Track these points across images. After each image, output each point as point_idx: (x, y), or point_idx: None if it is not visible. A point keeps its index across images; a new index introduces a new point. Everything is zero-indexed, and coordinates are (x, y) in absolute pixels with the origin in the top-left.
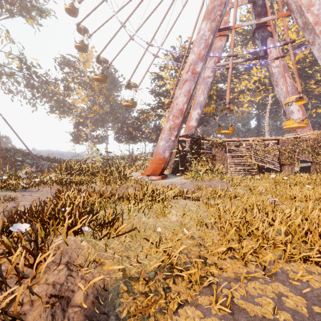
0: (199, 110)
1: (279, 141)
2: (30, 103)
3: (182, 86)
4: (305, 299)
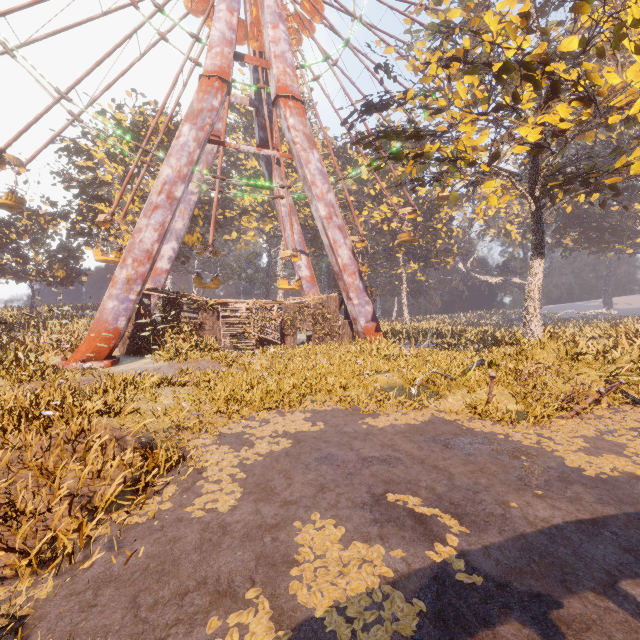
0: (175, 243)
1: (282, 306)
2: None
3: (151, 213)
4: (260, 423)
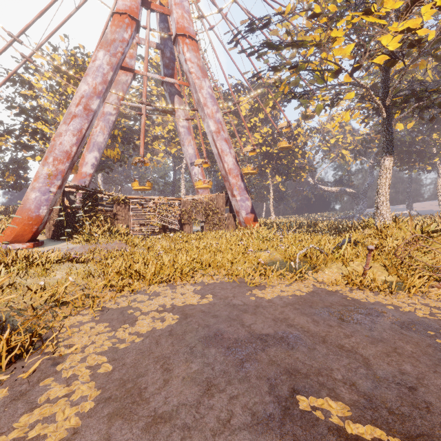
0: (97, 153)
1: (181, 201)
2: None
3: (70, 121)
4: (149, 296)
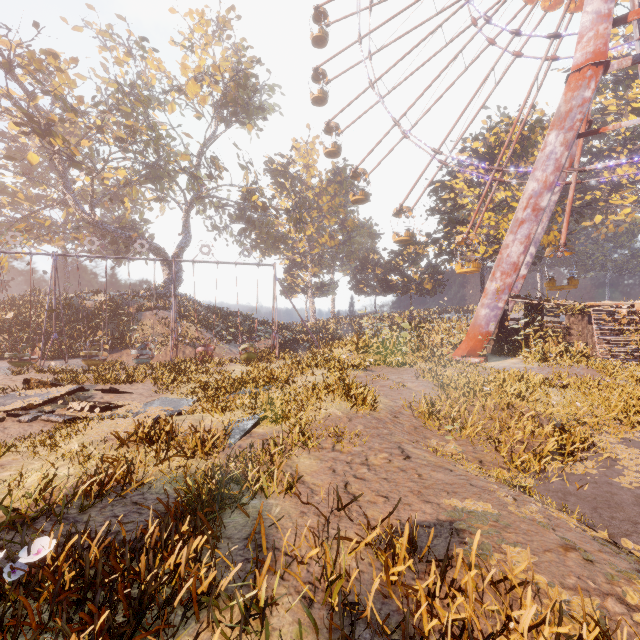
0: (532, 248)
1: None
2: (237, 241)
3: (517, 229)
4: None
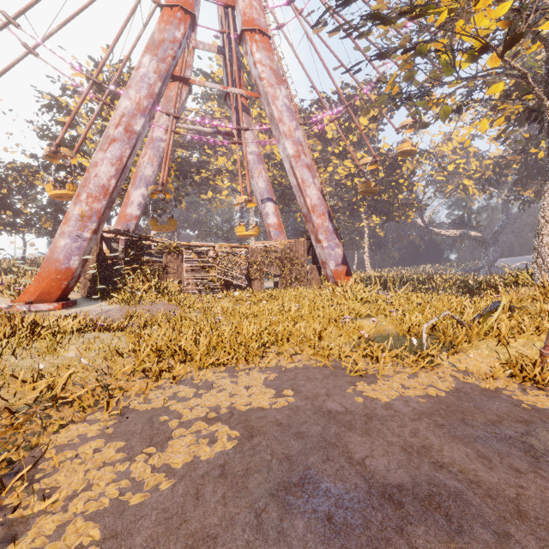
0: (144, 189)
1: (249, 249)
2: None
3: (108, 146)
4: (197, 389)
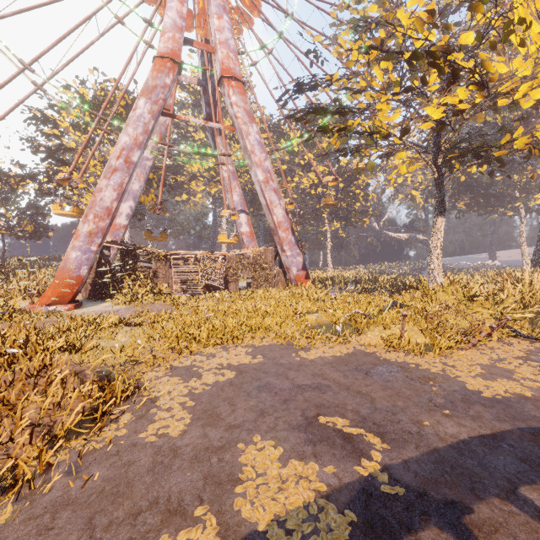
0: (132, 202)
1: (226, 257)
2: None
3: (111, 175)
4: (207, 357)
